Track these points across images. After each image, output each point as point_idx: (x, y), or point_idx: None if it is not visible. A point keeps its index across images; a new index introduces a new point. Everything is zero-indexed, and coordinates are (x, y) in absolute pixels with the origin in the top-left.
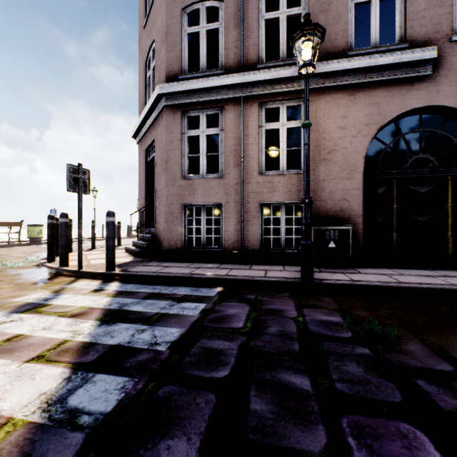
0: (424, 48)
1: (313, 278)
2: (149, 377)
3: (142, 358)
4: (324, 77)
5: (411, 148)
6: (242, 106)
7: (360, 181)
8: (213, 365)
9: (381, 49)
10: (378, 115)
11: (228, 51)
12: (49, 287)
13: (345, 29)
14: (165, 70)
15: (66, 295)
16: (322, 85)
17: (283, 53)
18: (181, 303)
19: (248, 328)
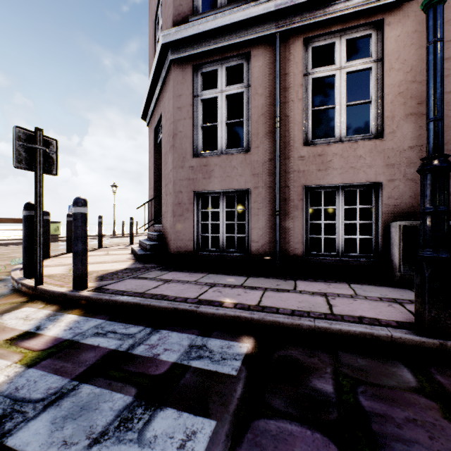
0: None
1: None
2: None
3: None
4: None
5: None
6: (277, 46)
7: None
8: None
9: None
10: None
11: None
12: None
13: None
14: (172, 14)
15: None
16: None
17: None
18: (152, 413)
19: None
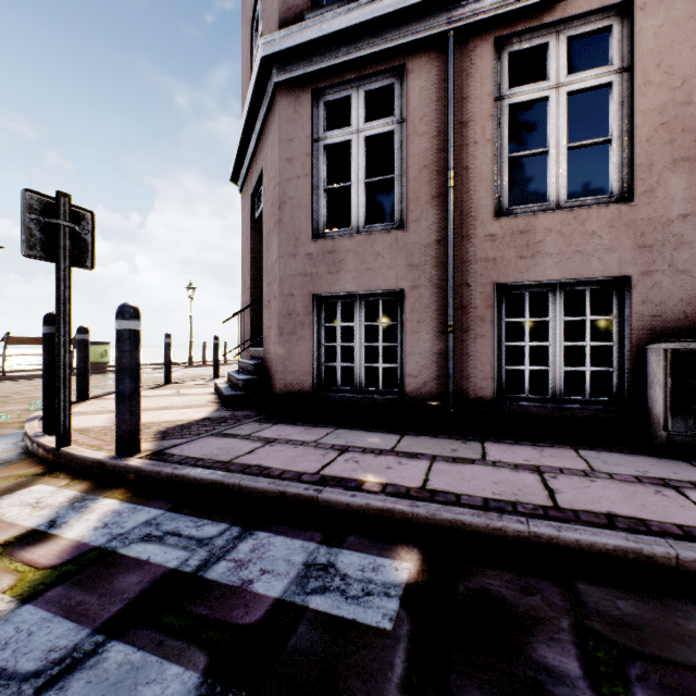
0: None
1: None
2: None
3: None
4: None
5: None
6: (451, 52)
7: None
8: None
9: None
10: None
11: None
12: None
13: None
14: (277, 9)
15: None
16: None
17: None
18: None
19: None
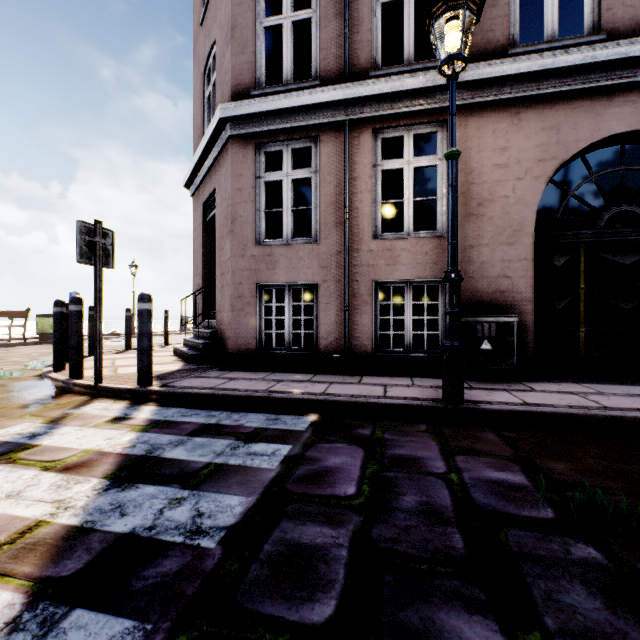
0: (631, 39)
1: (463, 401)
2: (176, 619)
3: (169, 568)
4: (473, 88)
5: (594, 202)
6: (347, 134)
7: (528, 248)
8: (303, 589)
9: (562, 44)
10: (557, 145)
11: (326, 51)
12: (45, 413)
13: (505, 14)
14: (230, 83)
15: (67, 429)
16: (469, 100)
17: (410, 54)
18: (251, 445)
19: (365, 496)
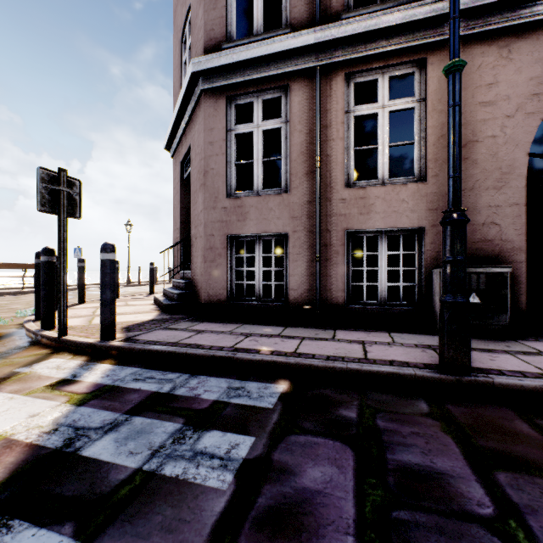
0: None
1: (470, 371)
2: None
3: None
4: None
5: None
6: (318, 80)
7: (520, 192)
8: None
9: None
10: None
11: None
12: None
13: None
14: (202, 39)
15: None
16: None
17: None
18: (201, 434)
19: None
